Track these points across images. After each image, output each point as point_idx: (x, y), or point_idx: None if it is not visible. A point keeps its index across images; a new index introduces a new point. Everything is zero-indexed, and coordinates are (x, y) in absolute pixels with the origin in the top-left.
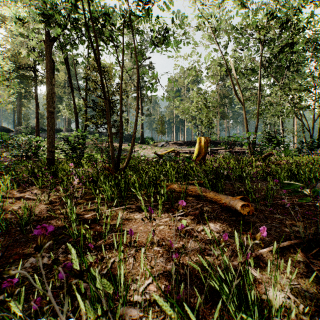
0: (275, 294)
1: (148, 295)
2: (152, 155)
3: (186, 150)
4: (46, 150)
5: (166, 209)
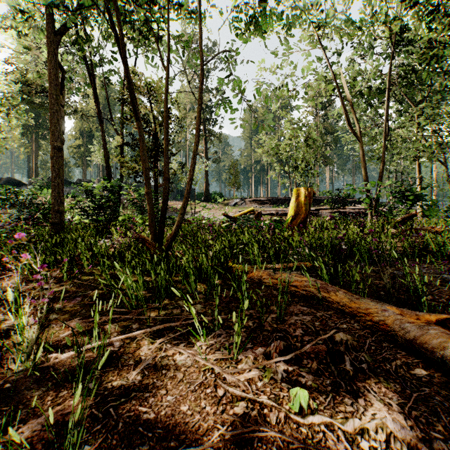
0: None
1: None
2: (220, 218)
3: (272, 211)
4: (69, 211)
5: (249, 335)
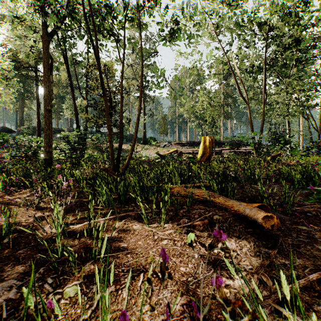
0: None
1: None
2: (154, 155)
3: (189, 151)
4: None
5: (170, 217)
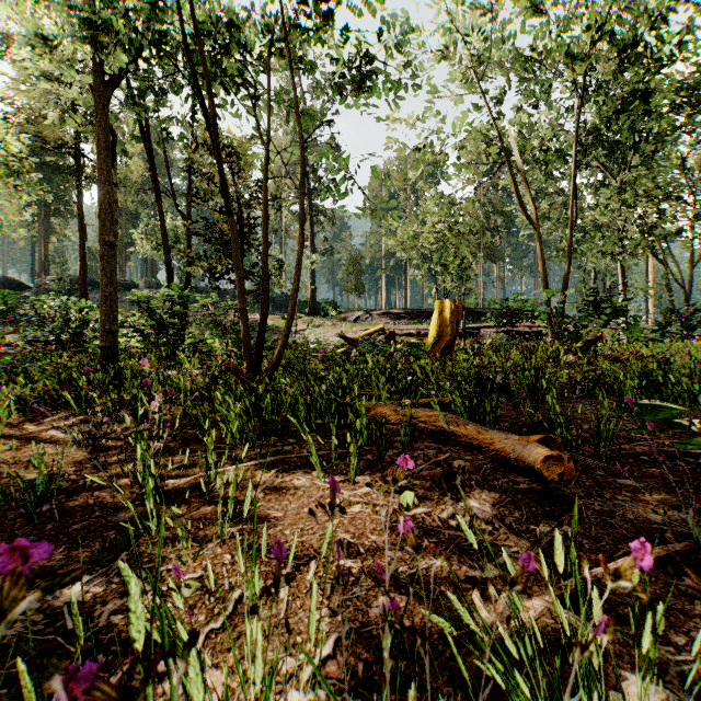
0: (642, 689)
1: (323, 690)
2: (334, 340)
3: (410, 330)
4: None
5: (367, 465)
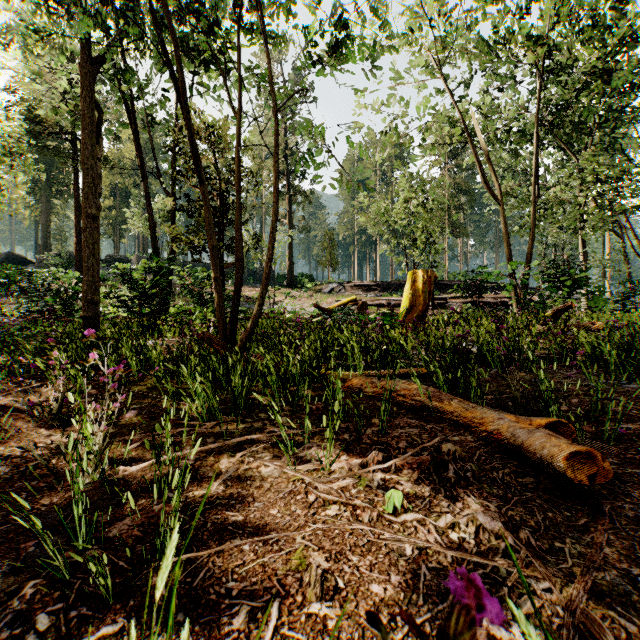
0: None
1: None
2: (310, 310)
3: (381, 300)
4: None
5: (344, 447)
